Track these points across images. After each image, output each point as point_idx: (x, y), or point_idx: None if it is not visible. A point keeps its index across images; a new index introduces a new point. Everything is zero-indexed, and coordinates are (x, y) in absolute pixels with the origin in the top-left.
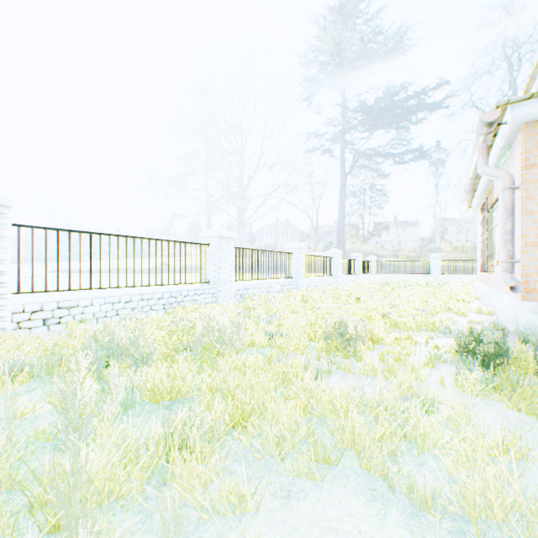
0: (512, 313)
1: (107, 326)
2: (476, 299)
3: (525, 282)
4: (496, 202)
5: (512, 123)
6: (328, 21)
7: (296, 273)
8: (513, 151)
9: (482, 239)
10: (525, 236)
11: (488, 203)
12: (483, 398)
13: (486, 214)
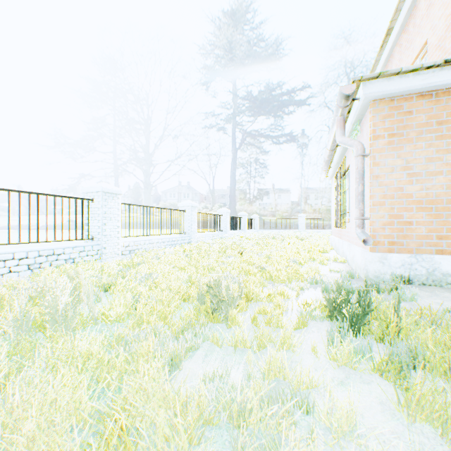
0: (363, 262)
1: None
2: (332, 249)
3: (373, 235)
4: (347, 171)
5: (364, 98)
6: (221, 19)
7: (189, 229)
8: (362, 126)
9: (337, 201)
10: (373, 197)
11: (342, 172)
12: (358, 370)
13: (340, 181)
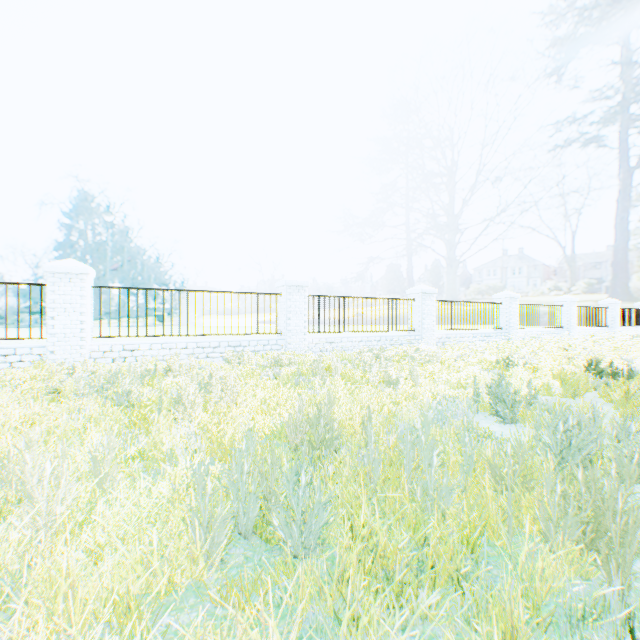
0: None
1: (363, 349)
2: None
3: None
4: None
5: None
6: None
7: (505, 324)
8: None
9: None
10: None
11: None
12: None
13: None
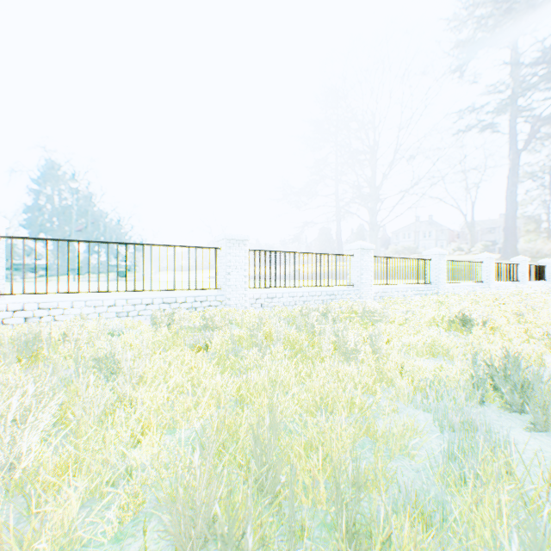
0: None
1: (307, 305)
2: None
3: None
4: None
5: None
6: None
7: (435, 279)
8: None
9: None
10: None
11: None
12: None
13: None
